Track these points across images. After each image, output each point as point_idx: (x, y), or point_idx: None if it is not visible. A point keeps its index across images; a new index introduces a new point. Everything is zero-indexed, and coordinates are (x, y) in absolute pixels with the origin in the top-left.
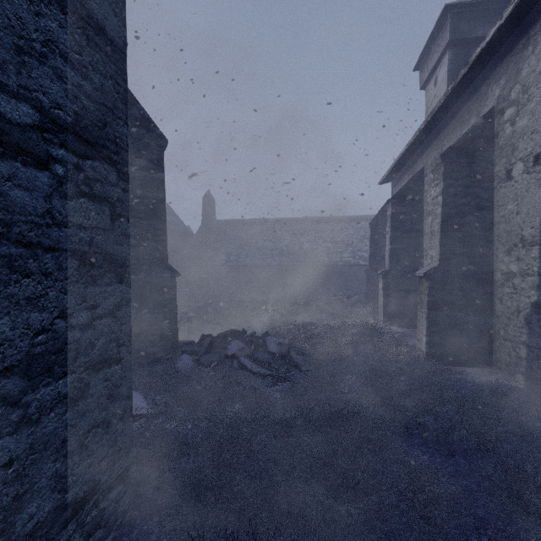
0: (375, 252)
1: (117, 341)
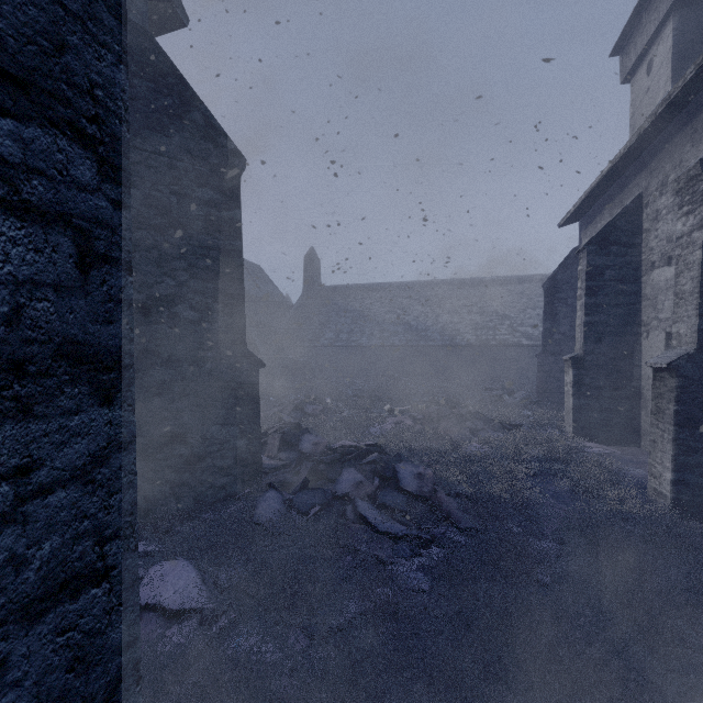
0: (552, 327)
1: (96, 533)
